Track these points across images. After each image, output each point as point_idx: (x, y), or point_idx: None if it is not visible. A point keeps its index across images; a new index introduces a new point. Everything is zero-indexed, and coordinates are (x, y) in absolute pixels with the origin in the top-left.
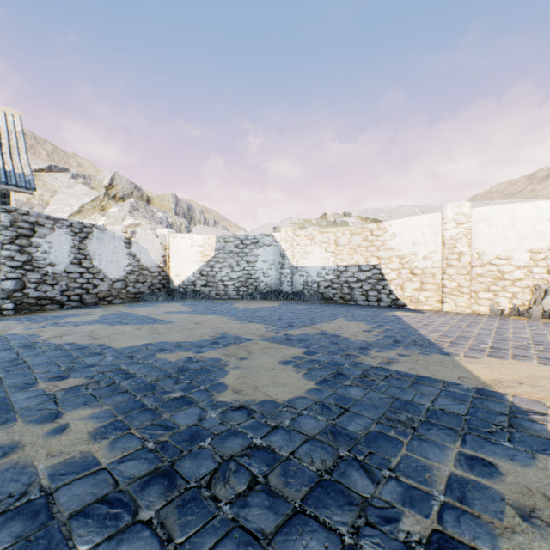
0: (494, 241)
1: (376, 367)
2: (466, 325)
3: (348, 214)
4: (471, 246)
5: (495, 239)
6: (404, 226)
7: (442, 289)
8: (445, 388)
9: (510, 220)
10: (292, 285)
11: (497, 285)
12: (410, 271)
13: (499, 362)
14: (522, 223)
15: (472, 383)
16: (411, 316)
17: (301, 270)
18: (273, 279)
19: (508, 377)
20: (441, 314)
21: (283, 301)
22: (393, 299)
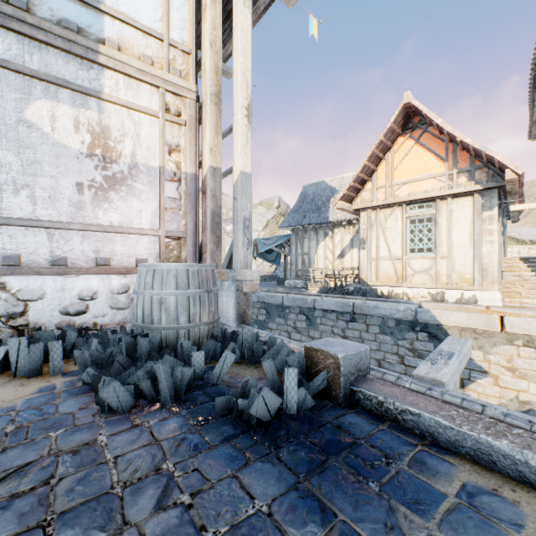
0: None
1: None
2: None
3: None
4: None
5: None
6: None
7: None
8: None
9: None
10: None
11: None
12: None
13: None
14: None
15: None
16: None
17: None
18: None
19: None
20: None
21: None
22: None
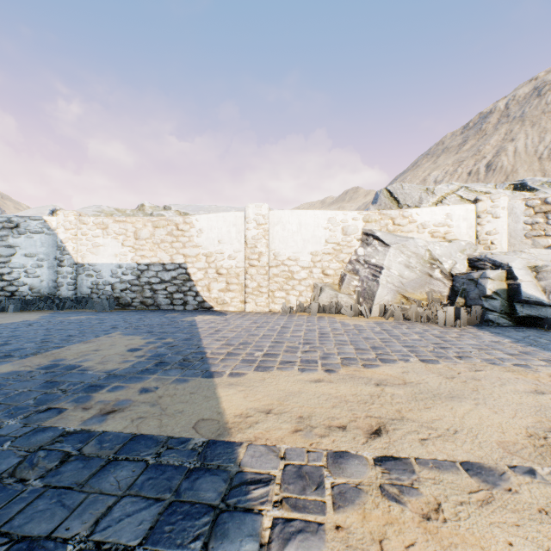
0: (287, 244)
1: (72, 433)
2: (257, 326)
3: (168, 208)
4: (269, 247)
5: (287, 241)
6: (211, 222)
7: (245, 289)
8: (158, 458)
9: (298, 225)
10: (76, 289)
11: (288, 284)
12: (217, 271)
13: (262, 377)
14: (306, 229)
15: (207, 432)
16: (209, 321)
17: (89, 268)
18: (45, 281)
19: (259, 404)
20: (241, 316)
21: (56, 311)
22: (200, 301)
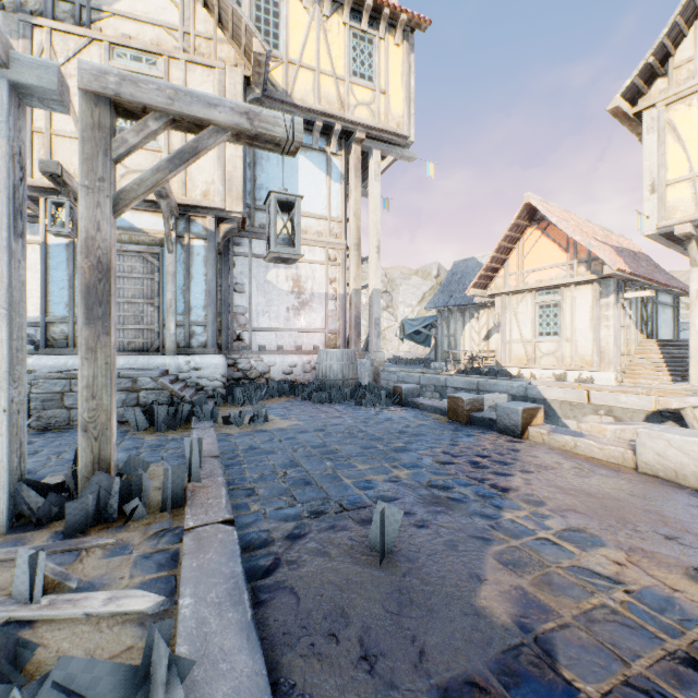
0: None
1: None
2: None
3: None
4: None
5: None
6: None
7: None
8: None
9: None
10: None
11: None
12: None
13: None
14: None
15: None
16: None
17: None
18: None
19: None
20: None
21: None
22: None
